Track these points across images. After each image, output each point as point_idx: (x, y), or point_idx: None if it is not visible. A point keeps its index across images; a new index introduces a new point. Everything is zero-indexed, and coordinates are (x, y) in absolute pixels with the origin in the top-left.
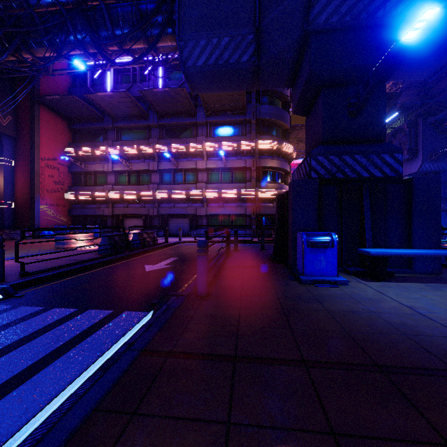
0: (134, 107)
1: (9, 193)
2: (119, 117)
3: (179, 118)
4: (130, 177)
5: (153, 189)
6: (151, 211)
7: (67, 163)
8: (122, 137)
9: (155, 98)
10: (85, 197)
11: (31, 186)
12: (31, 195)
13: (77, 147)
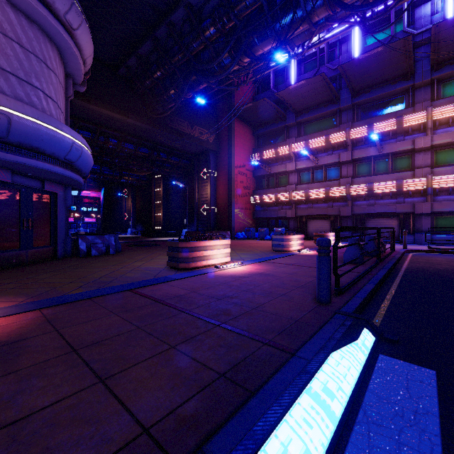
0: (324, 91)
1: (213, 200)
2: (303, 110)
3: (383, 88)
4: (313, 173)
5: (346, 184)
6: (343, 211)
7: (252, 168)
8: (305, 132)
9: (356, 69)
10: (268, 199)
11: (228, 192)
12: (228, 200)
13: (261, 151)
